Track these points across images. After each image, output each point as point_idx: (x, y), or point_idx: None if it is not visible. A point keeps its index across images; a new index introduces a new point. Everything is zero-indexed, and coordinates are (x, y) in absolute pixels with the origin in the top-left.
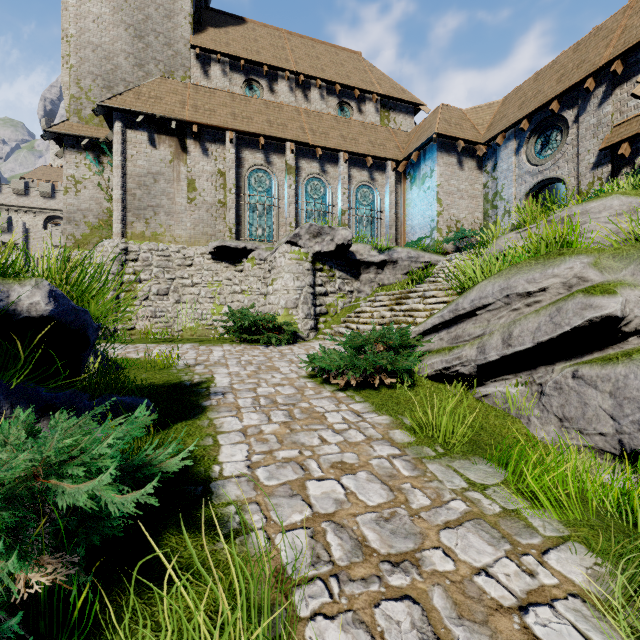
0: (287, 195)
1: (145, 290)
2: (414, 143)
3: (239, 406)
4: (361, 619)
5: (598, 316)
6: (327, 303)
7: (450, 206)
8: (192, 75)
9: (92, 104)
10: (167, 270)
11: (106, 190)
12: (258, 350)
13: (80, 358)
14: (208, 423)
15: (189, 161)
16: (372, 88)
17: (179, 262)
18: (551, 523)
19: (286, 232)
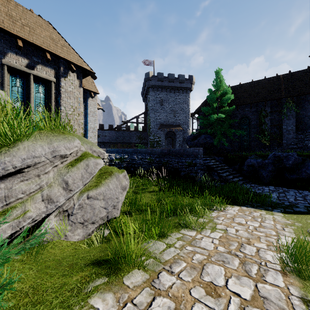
0: None
1: None
2: None
3: None
4: (259, 256)
5: (100, 168)
6: None
7: None
8: None
9: None
10: None
11: None
12: None
13: None
14: None
15: None
16: None
17: None
18: (175, 234)
19: None
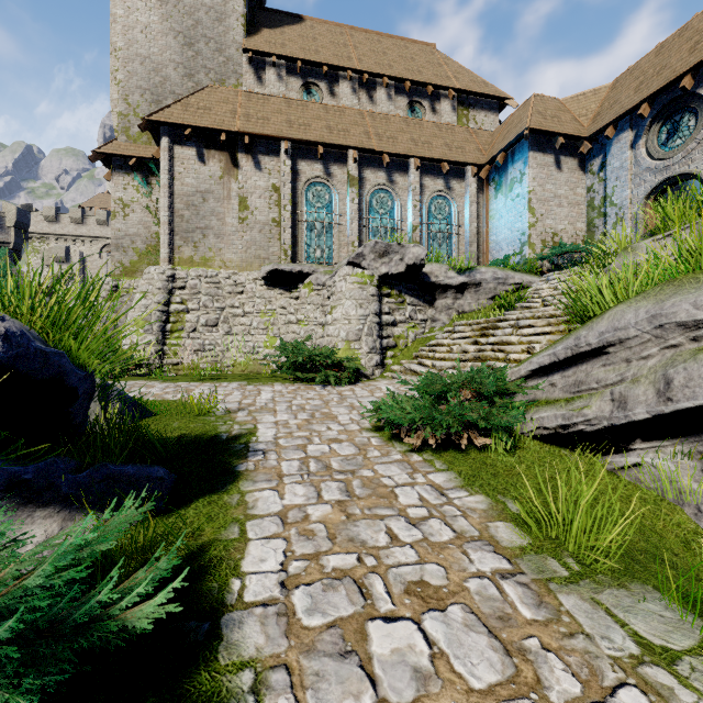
0: (349, 210)
1: (193, 321)
2: (499, 143)
3: (282, 473)
4: None
5: None
6: (395, 334)
7: (545, 216)
8: (245, 82)
9: (140, 121)
10: (216, 298)
11: (154, 213)
12: (313, 391)
13: (67, 415)
14: (238, 500)
15: (240, 176)
16: (448, 83)
17: (229, 289)
18: None
19: (348, 253)
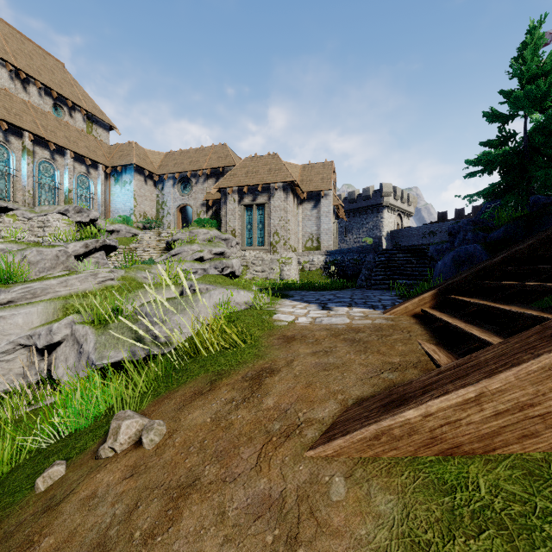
0: (26, 170)
1: None
2: (118, 159)
3: None
4: None
5: (200, 256)
6: None
7: (141, 203)
8: None
9: None
10: None
11: None
12: None
13: None
14: None
15: None
16: (81, 104)
17: None
18: None
19: (25, 196)
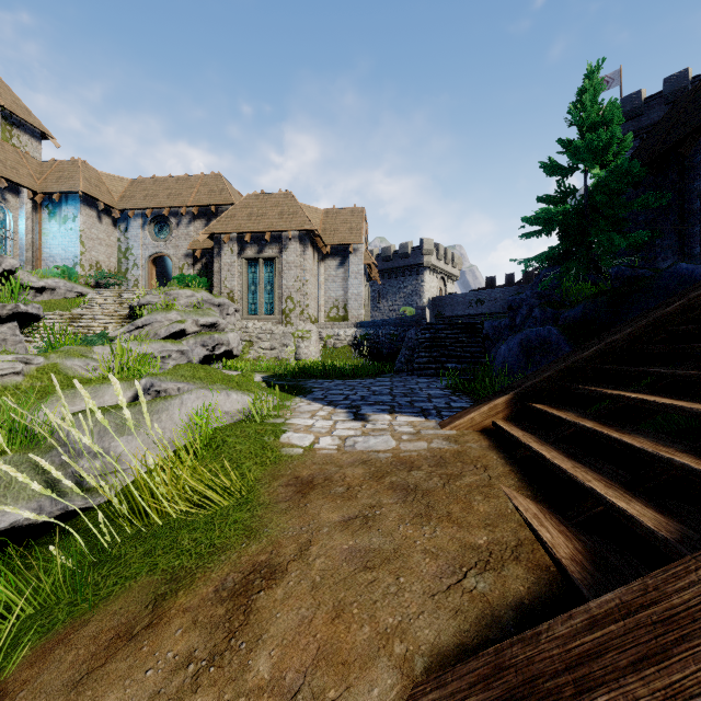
0: None
1: None
2: (54, 183)
3: None
4: None
5: (180, 329)
6: None
7: (92, 249)
8: None
9: None
10: None
11: None
12: None
13: None
14: None
15: None
16: None
17: None
18: None
19: None
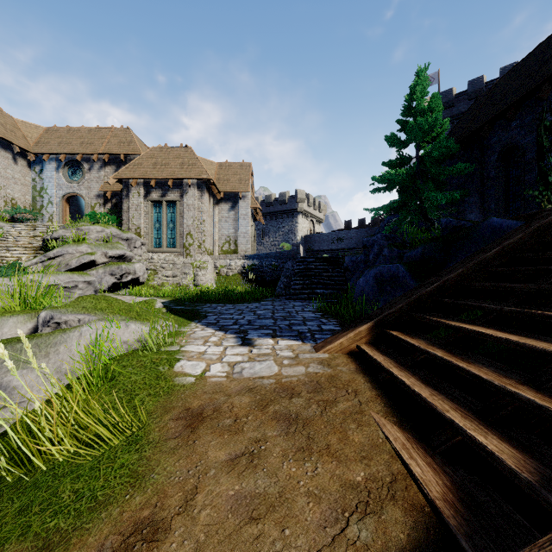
0: None
1: None
2: None
3: None
4: None
5: (90, 260)
6: None
7: (7, 187)
8: None
9: None
10: None
11: None
12: None
13: None
14: None
15: None
16: None
17: None
18: None
19: None
